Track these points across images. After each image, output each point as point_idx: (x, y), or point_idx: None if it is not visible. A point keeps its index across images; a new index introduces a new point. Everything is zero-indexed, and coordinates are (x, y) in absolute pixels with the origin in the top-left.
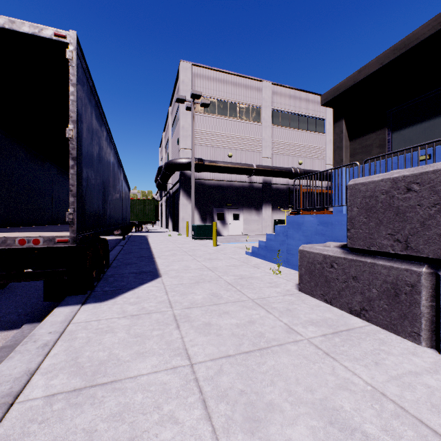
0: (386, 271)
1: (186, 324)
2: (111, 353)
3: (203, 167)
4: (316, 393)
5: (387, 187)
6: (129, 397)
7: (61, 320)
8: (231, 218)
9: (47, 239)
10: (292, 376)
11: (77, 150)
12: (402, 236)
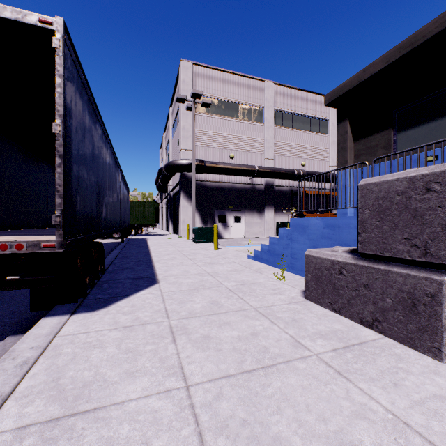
0: (402, 279)
1: (183, 337)
2: (98, 372)
3: (204, 168)
4: (330, 423)
5: (403, 187)
6: (114, 430)
7: (46, 333)
8: (232, 221)
9: (32, 244)
10: (301, 401)
11: (65, 147)
12: (420, 240)
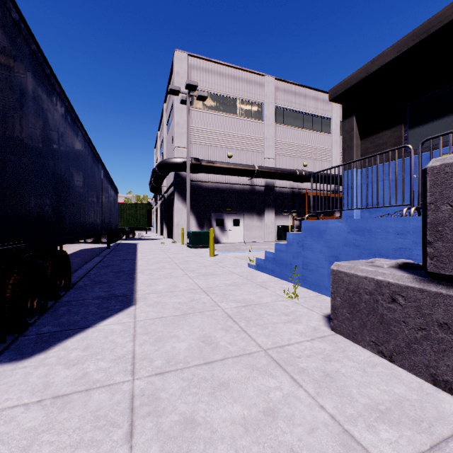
0: None
1: (148, 422)
2: None
3: (200, 167)
4: None
5: None
6: None
7: None
8: (230, 224)
9: None
10: None
11: None
12: None
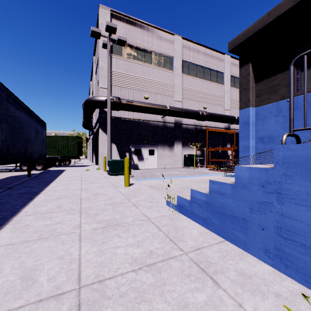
0: None
1: None
2: None
3: (121, 105)
4: None
5: None
6: None
7: None
8: (147, 154)
9: None
10: None
11: None
12: None
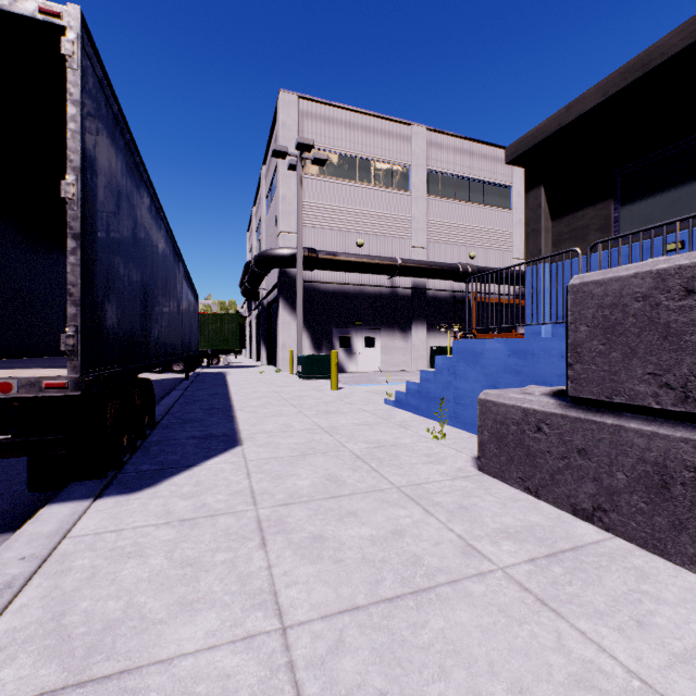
0: (645, 441)
1: (279, 537)
2: (132, 602)
3: (317, 261)
4: None
5: (646, 288)
6: None
7: (50, 532)
8: (361, 345)
9: (27, 382)
10: (481, 656)
11: (84, 222)
12: (675, 377)
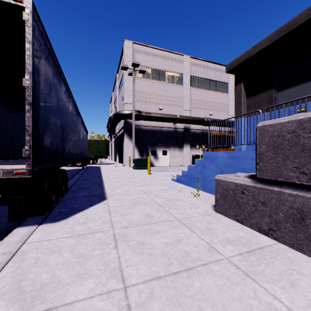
0: (293, 198)
1: (123, 243)
2: (54, 275)
3: (141, 116)
4: None
5: (293, 128)
6: None
7: (17, 240)
8: (161, 154)
9: (7, 171)
10: (218, 301)
11: (33, 97)
12: (307, 169)
